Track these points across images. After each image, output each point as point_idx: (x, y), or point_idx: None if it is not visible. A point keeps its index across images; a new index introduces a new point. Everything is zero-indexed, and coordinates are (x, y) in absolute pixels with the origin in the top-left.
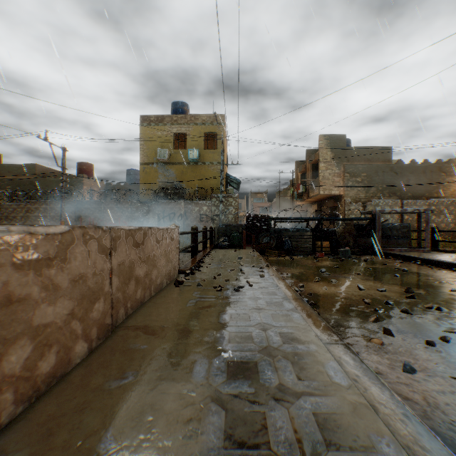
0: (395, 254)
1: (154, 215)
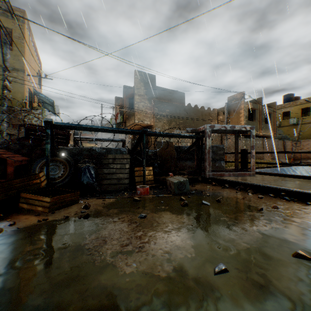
0: (235, 181)
1: None
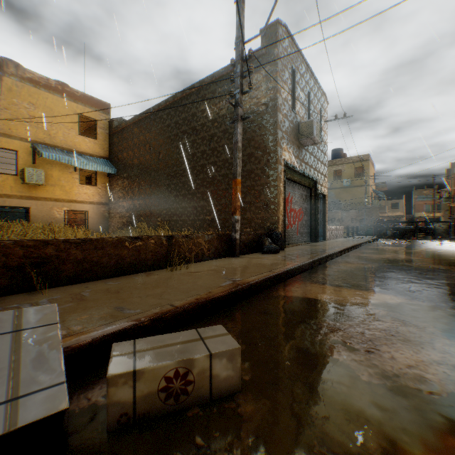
0: (454, 238)
1: None
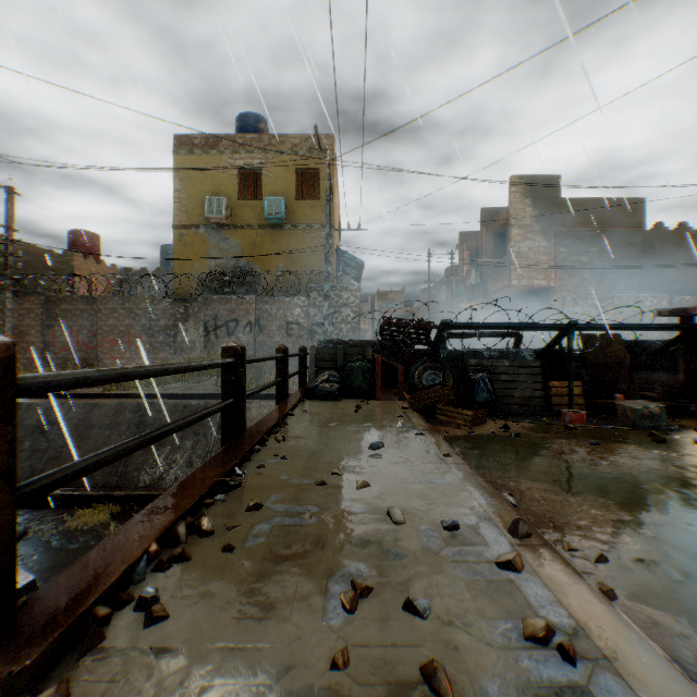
0: None
1: (198, 324)
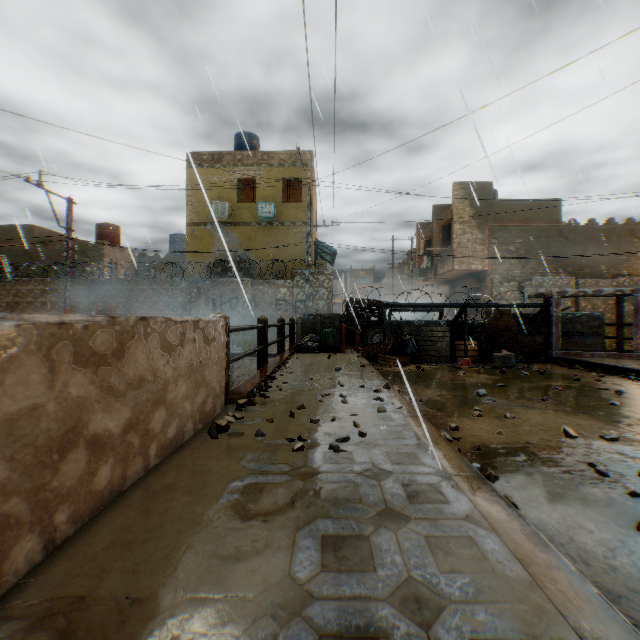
0: (587, 361)
1: (208, 301)
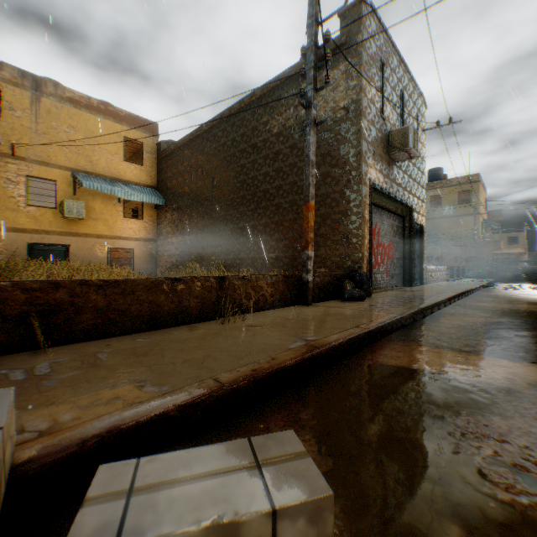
0: None
1: None
